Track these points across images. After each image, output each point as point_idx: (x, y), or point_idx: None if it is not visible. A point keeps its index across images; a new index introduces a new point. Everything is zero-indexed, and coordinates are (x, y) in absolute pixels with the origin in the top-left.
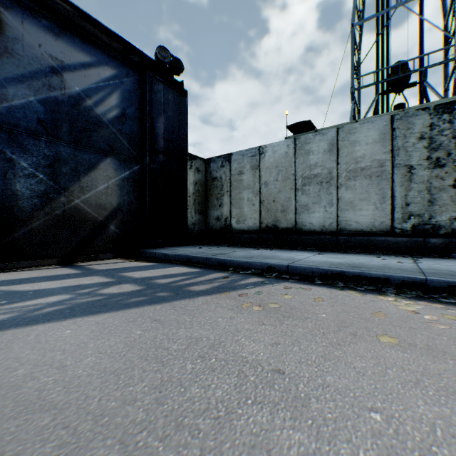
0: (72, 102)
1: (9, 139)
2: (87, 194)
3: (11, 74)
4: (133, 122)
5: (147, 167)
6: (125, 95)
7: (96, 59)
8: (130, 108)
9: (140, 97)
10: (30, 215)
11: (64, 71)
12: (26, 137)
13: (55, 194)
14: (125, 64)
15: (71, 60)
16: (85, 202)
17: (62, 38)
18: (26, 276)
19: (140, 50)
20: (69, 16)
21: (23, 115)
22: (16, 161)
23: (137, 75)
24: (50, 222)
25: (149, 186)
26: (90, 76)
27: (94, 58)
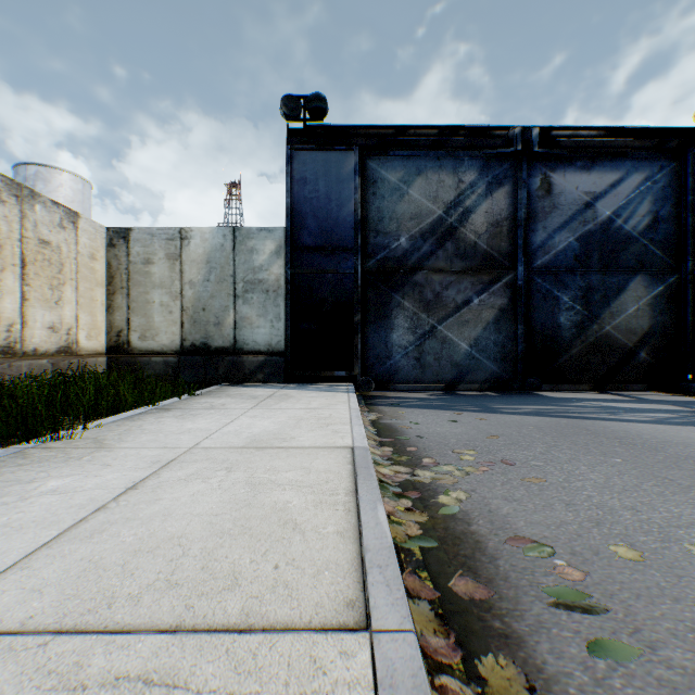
0: (601, 229)
1: (554, 280)
2: (616, 319)
3: (555, 225)
4: (667, 224)
5: (688, 276)
6: (656, 195)
7: (623, 171)
8: (662, 208)
9: (675, 188)
10: (568, 344)
11: (594, 201)
12: (565, 275)
13: (587, 322)
14: (656, 157)
15: (600, 186)
16: (614, 328)
17: (592, 169)
18: (584, 396)
19: (674, 128)
20: (600, 145)
21: (563, 256)
22: (559, 298)
23: (672, 162)
24: (583, 350)
25: (692, 300)
26: (617, 193)
27: (621, 171)
